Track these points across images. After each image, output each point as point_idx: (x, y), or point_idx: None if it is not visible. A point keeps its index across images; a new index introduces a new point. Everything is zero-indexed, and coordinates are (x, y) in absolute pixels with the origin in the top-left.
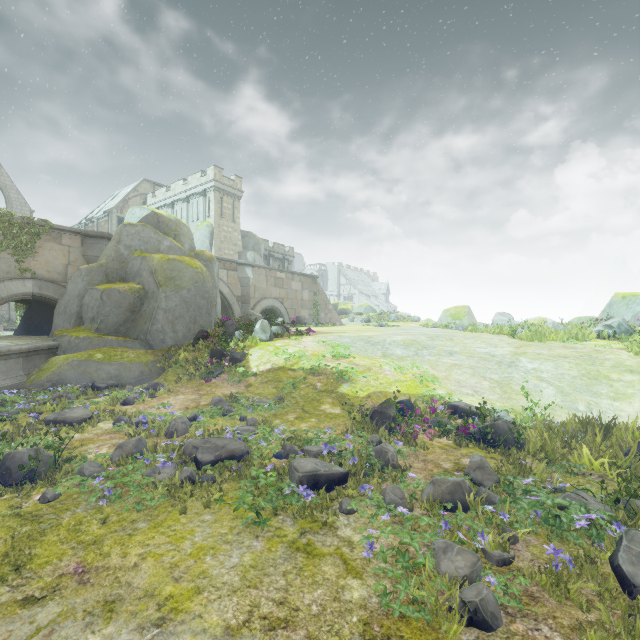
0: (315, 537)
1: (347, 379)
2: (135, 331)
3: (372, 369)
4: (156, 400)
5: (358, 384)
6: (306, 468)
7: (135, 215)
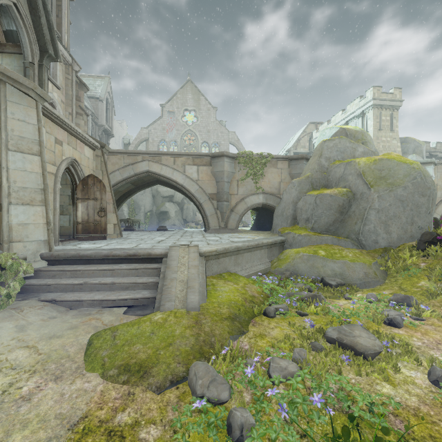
0: None
1: None
2: (344, 231)
3: None
4: (431, 328)
5: None
6: None
7: (325, 135)
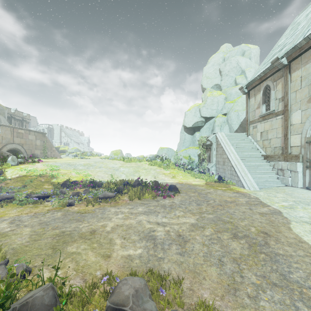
0: (38, 205)
1: (55, 177)
2: None
3: (67, 173)
4: None
5: (60, 178)
6: (36, 195)
7: None
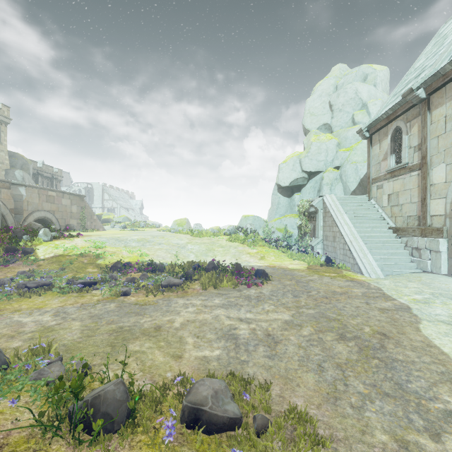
0: (84, 294)
1: (102, 257)
2: None
3: (116, 252)
4: None
5: (107, 259)
6: (80, 281)
7: None
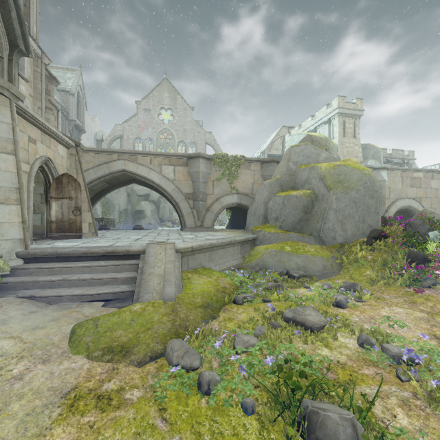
0: None
1: None
2: (308, 228)
3: None
4: (368, 307)
5: None
6: None
7: (294, 141)
